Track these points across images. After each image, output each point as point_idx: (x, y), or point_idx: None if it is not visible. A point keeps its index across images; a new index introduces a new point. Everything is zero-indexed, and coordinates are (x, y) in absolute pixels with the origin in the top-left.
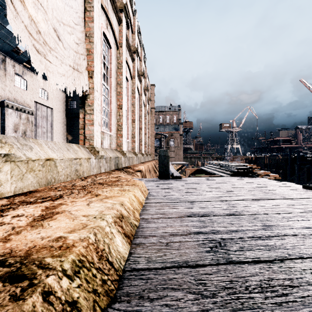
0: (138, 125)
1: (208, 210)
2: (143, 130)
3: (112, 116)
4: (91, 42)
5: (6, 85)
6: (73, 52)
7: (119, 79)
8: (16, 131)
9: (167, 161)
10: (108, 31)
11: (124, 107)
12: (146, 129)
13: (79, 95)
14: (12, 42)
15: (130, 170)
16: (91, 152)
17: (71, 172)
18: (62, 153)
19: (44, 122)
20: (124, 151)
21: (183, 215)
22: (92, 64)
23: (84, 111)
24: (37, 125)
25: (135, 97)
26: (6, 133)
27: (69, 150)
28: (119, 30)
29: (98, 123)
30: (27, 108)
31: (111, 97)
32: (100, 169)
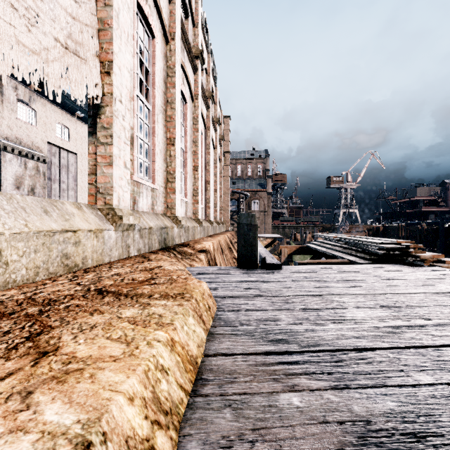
0: (204, 176)
1: (409, 407)
2: (211, 185)
3: (157, 156)
4: (107, 6)
5: (4, 117)
6: (65, 15)
7: (169, 94)
8: (19, 187)
9: (255, 234)
10: (148, 7)
11: (178, 141)
12: (217, 183)
13: (78, 102)
14: None
15: (188, 250)
16: (107, 218)
17: (49, 260)
18: (24, 220)
19: (64, 174)
20: (178, 218)
21: (338, 446)
22: (109, 48)
23: (96, 141)
24: (52, 179)
25: (199, 130)
26: (2, 191)
27: (50, 214)
28: (169, 11)
29: (124, 162)
30: (36, 152)
31: (155, 123)
32: (128, 250)
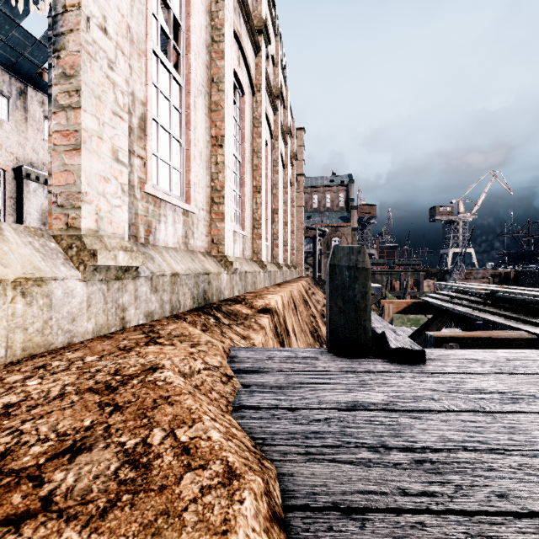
0: (270, 202)
1: None
2: (280, 215)
3: (195, 161)
4: None
5: (28, 138)
6: None
7: (215, 69)
8: (45, 223)
9: (365, 288)
10: None
11: (228, 142)
12: (287, 214)
13: None
14: (35, 55)
15: (242, 310)
16: (69, 256)
17: None
18: None
19: None
20: (229, 258)
21: None
22: None
23: None
24: None
25: (262, 136)
26: None
27: None
28: None
29: (112, 150)
30: None
31: (190, 108)
32: (122, 316)
